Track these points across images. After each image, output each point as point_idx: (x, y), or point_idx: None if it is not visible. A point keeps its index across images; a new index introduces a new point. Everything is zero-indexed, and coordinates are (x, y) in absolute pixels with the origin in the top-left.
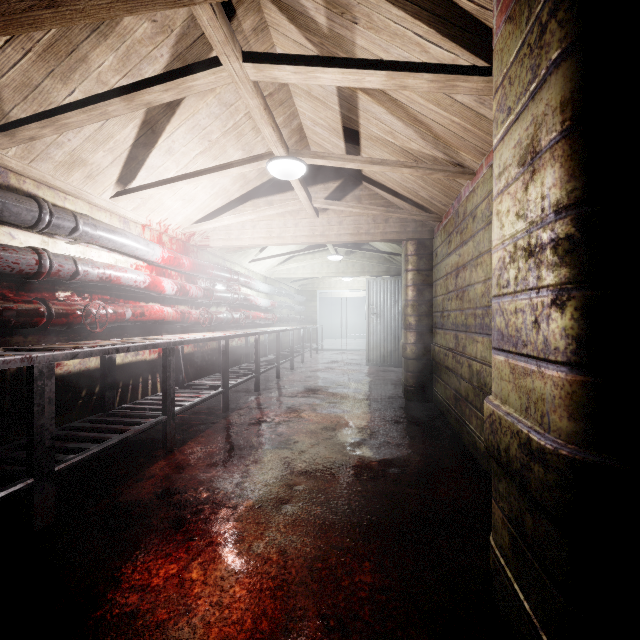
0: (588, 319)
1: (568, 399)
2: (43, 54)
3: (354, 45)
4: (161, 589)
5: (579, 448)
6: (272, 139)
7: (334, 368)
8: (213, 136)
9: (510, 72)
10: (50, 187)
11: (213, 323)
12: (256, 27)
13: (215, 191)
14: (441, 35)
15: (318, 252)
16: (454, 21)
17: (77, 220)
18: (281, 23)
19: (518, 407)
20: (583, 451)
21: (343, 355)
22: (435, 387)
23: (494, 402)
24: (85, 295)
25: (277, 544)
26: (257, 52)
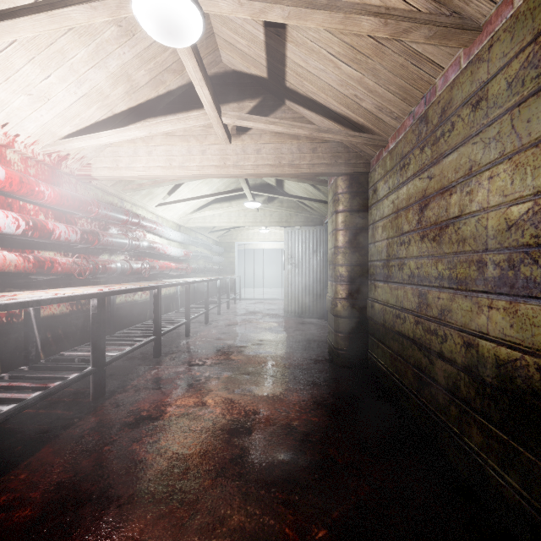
0: None
1: None
2: None
3: None
4: None
5: None
6: None
7: (251, 320)
8: None
9: None
10: None
11: (100, 274)
12: None
13: (84, 91)
14: None
15: (235, 200)
16: None
17: None
18: None
19: None
20: None
21: (260, 305)
22: (372, 351)
23: None
24: None
25: None
26: None
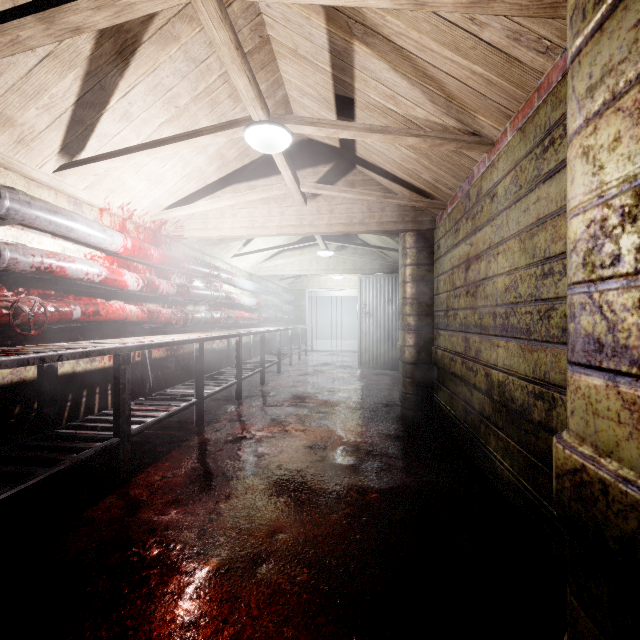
0: None
1: None
2: None
3: None
4: None
5: None
6: (248, 95)
7: (324, 371)
8: (181, 101)
9: None
10: None
11: (189, 323)
12: None
13: (188, 172)
14: None
15: (307, 248)
16: None
17: (1, 194)
18: None
19: None
20: None
21: (333, 357)
22: (437, 395)
23: (580, 450)
24: (19, 289)
25: None
26: None
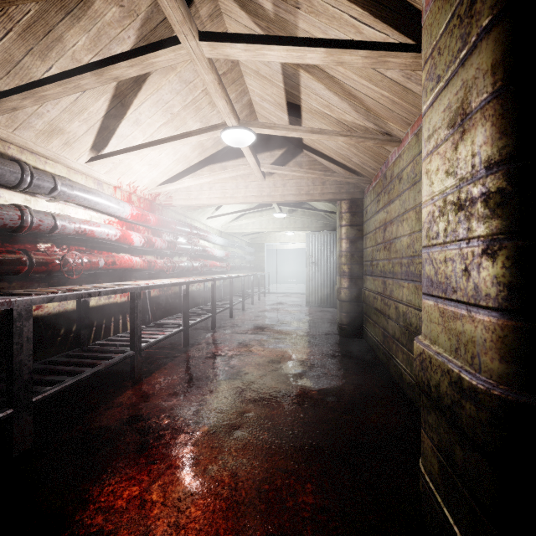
0: (520, 267)
1: (499, 342)
2: (23, 34)
3: (297, 28)
4: (124, 510)
5: (511, 389)
6: (225, 111)
7: (279, 309)
8: (175, 109)
9: (439, 43)
10: (32, 152)
11: (176, 271)
12: (211, 13)
13: (177, 157)
14: (374, 17)
15: (265, 210)
16: (386, 4)
17: (56, 181)
18: (233, 10)
19: (448, 347)
20: (515, 392)
21: (286, 298)
22: (365, 325)
23: (424, 342)
24: (63, 246)
25: (229, 467)
26: (211, 32)
